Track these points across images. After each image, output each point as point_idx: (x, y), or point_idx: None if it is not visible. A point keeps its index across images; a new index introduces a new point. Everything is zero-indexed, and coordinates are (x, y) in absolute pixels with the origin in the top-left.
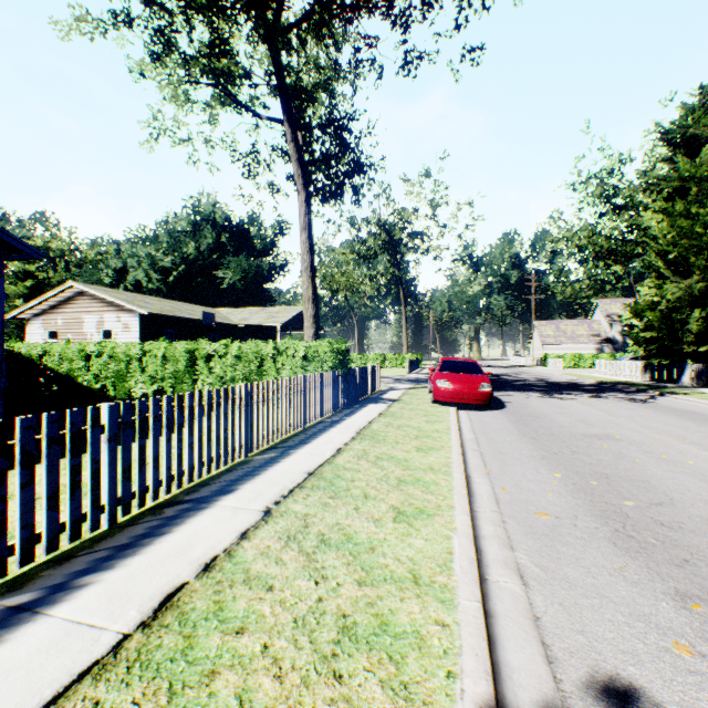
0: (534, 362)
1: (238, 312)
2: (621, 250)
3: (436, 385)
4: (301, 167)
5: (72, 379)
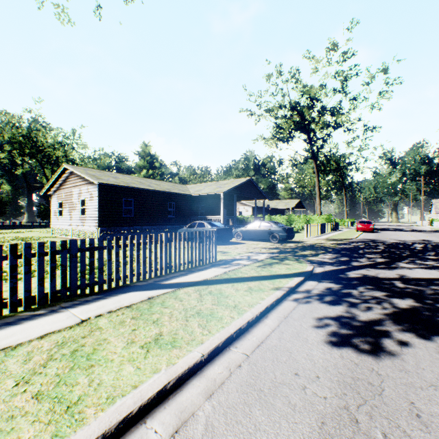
0: (427, 223)
1: (270, 202)
2: None
3: (357, 226)
4: (316, 170)
5: None
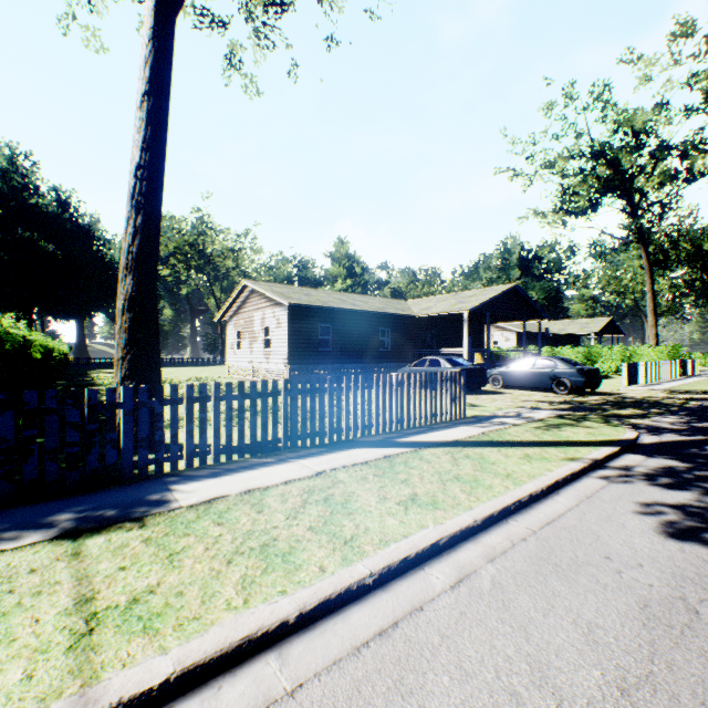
0: None
1: (551, 324)
2: None
3: None
4: (647, 262)
5: None
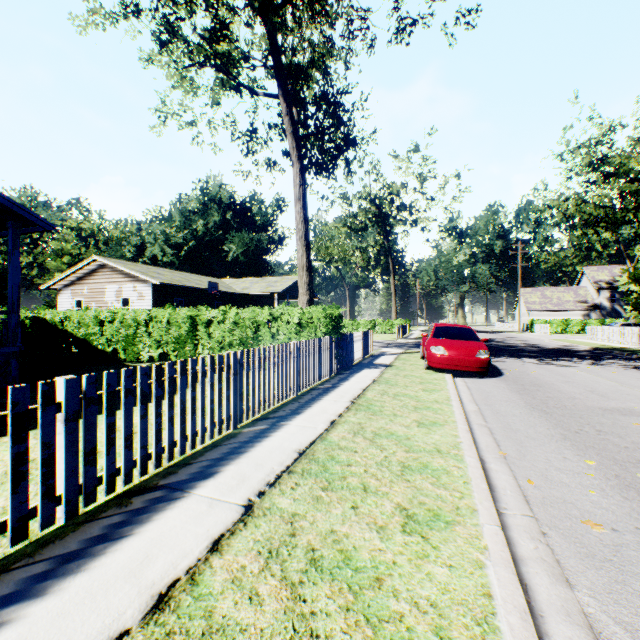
0: (520, 327)
1: (240, 282)
2: (610, 217)
3: (430, 351)
4: (295, 140)
5: (88, 343)
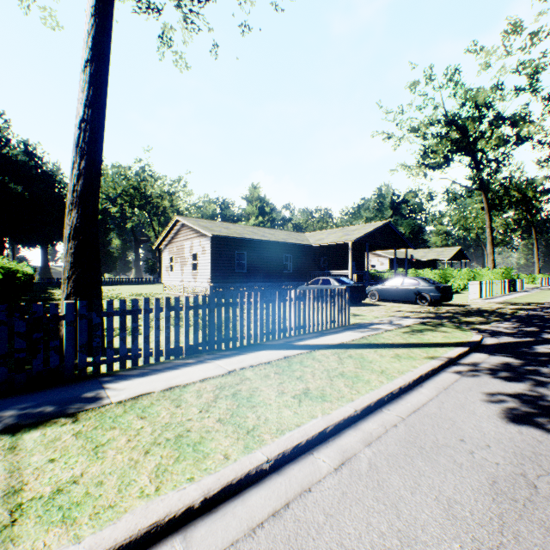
0: None
1: (415, 252)
2: None
3: None
4: (487, 205)
5: None
